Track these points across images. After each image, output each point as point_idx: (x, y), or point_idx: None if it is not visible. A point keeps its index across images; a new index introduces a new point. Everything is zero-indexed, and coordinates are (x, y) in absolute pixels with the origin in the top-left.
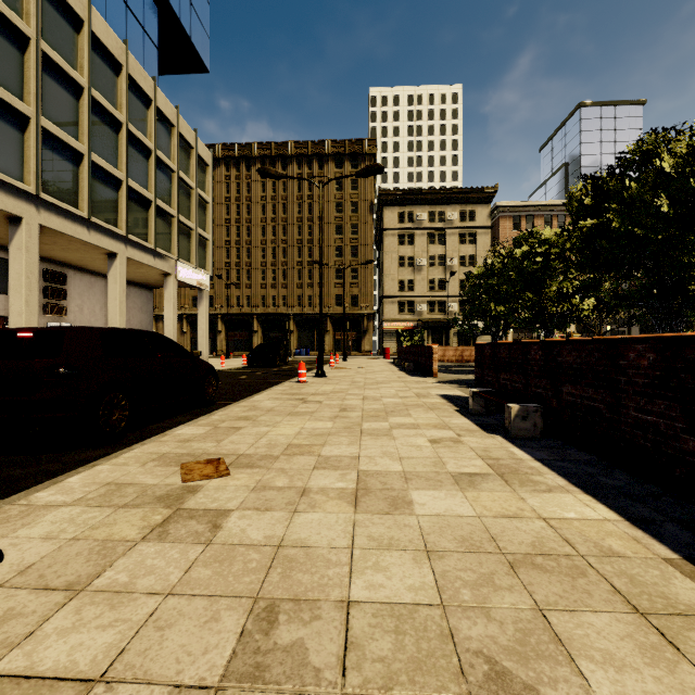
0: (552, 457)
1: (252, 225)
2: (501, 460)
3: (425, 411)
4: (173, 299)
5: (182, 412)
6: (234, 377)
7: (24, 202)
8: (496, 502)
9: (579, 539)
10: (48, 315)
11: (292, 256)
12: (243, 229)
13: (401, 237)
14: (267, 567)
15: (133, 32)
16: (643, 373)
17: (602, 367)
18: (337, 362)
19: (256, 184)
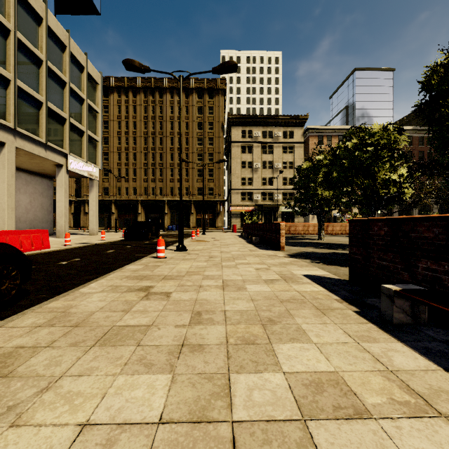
0: None
1: (137, 136)
2: None
3: (317, 317)
4: (64, 185)
5: None
6: (101, 251)
7: None
8: None
9: None
10: None
11: (166, 159)
12: (131, 139)
13: (243, 148)
14: None
15: None
16: None
17: None
18: (197, 235)
19: (140, 107)
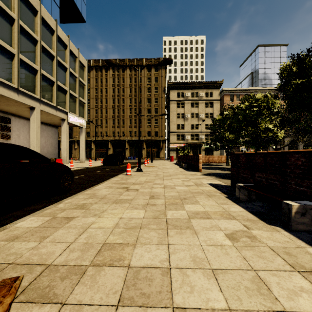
0: None
1: (108, 98)
2: None
3: (206, 198)
4: (66, 131)
5: (44, 199)
6: (93, 171)
7: None
8: None
9: None
10: None
11: (127, 113)
12: (104, 100)
13: (178, 104)
14: None
15: None
16: None
17: None
18: (148, 163)
19: (110, 78)
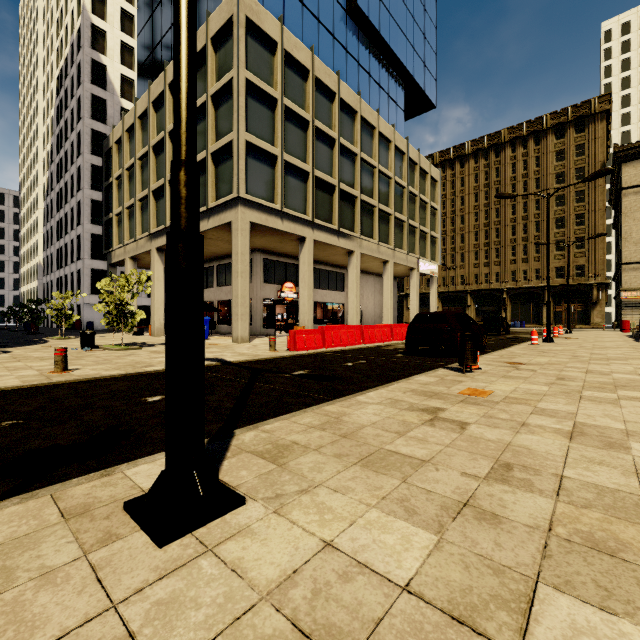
0: None
1: (465, 214)
2: None
3: None
4: (416, 286)
5: None
6: None
7: (355, 243)
8: None
9: None
10: None
11: (505, 235)
12: (457, 219)
13: None
14: (557, 375)
15: (391, 111)
16: None
17: None
18: (560, 333)
19: (469, 177)
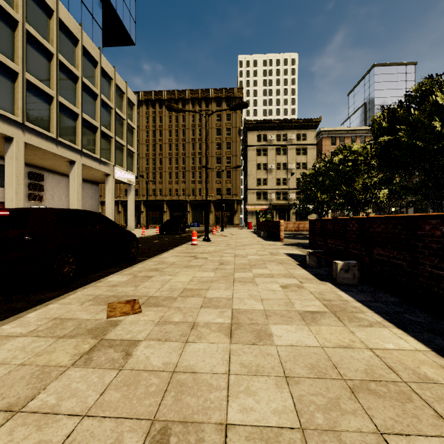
0: (368, 299)
1: (163, 143)
2: (332, 301)
3: (276, 264)
4: (111, 190)
5: (114, 265)
6: (150, 241)
7: (14, 128)
8: (333, 334)
9: (400, 367)
10: (31, 201)
11: (188, 163)
12: (157, 146)
13: (258, 151)
14: (163, 391)
15: (86, 18)
16: (436, 240)
17: (404, 236)
18: (217, 231)
19: (166, 117)
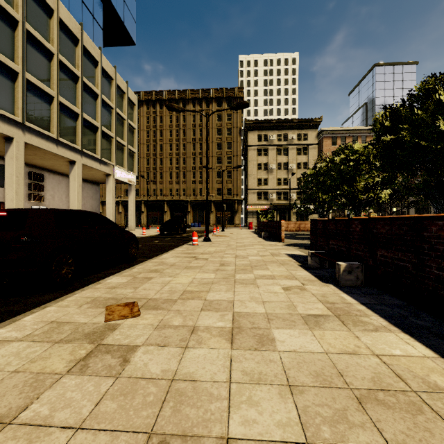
0: (372, 302)
1: (163, 143)
2: (336, 304)
3: (278, 265)
4: (112, 190)
5: (114, 266)
6: (150, 241)
7: (14, 128)
8: (338, 340)
9: (408, 375)
10: (31, 201)
11: (189, 163)
12: (158, 146)
13: (259, 150)
14: (162, 401)
15: (86, 18)
16: (443, 242)
17: (409, 237)
18: (218, 231)
19: (166, 117)
